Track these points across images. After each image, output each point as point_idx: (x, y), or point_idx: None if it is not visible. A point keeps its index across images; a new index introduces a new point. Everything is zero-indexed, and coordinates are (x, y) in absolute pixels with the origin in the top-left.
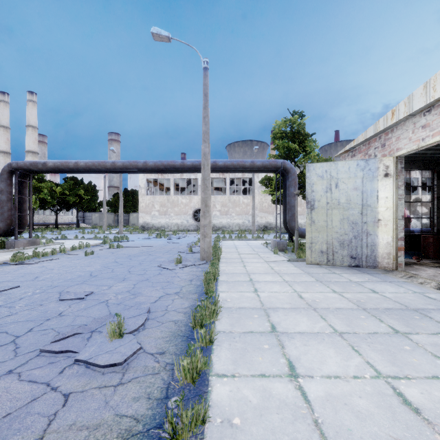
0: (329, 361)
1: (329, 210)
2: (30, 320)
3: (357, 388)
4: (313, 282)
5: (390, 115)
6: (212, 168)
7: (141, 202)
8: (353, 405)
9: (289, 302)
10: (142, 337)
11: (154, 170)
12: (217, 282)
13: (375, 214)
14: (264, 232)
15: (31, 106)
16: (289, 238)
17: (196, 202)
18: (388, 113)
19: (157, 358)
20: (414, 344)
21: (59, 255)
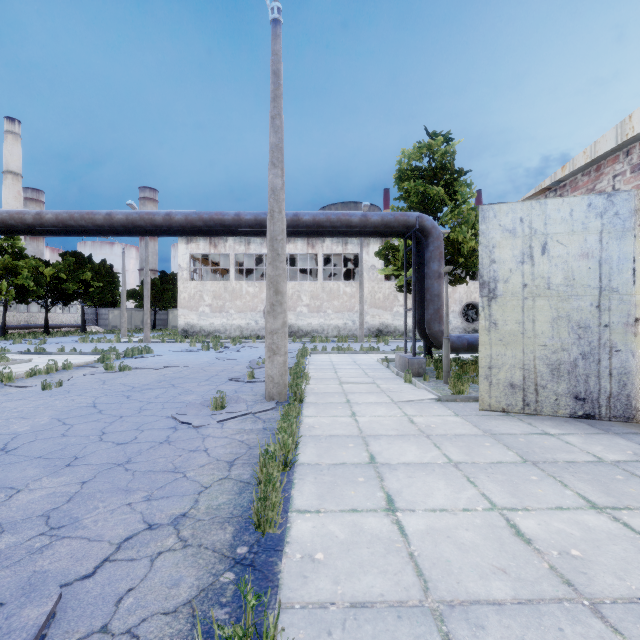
0: None
1: (528, 299)
2: None
3: None
4: (520, 468)
5: None
6: (292, 225)
7: (183, 291)
8: None
9: (501, 567)
10: None
11: (187, 230)
12: (293, 471)
13: (627, 307)
14: (378, 340)
15: (11, 140)
16: (425, 351)
17: None
18: None
19: None
20: None
21: None
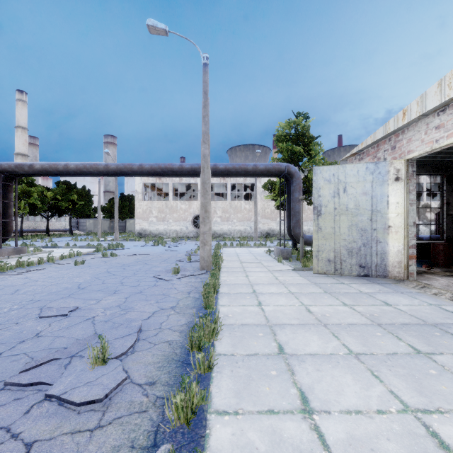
0: (347, 390)
1: (337, 216)
2: (1, 343)
3: (384, 426)
4: (321, 294)
5: (401, 116)
6: (213, 171)
7: (138, 208)
8: (382, 452)
9: (297, 317)
10: (130, 362)
11: (150, 173)
12: (218, 295)
13: (385, 220)
14: (266, 239)
15: (20, 105)
16: (293, 245)
17: (196, 208)
18: (398, 114)
19: (145, 390)
20: (440, 367)
21: (46, 264)
